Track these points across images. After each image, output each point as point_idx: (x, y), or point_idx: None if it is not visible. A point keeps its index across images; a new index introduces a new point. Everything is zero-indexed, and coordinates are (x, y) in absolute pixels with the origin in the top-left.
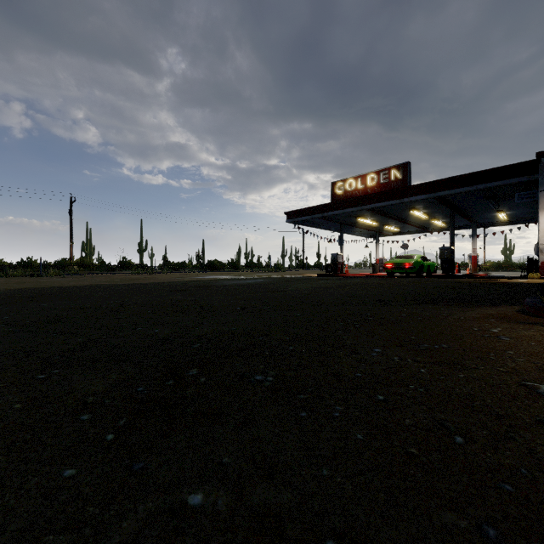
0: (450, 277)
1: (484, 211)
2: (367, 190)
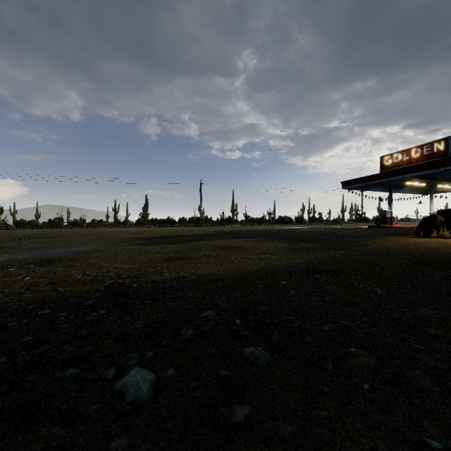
0: None
1: None
2: (411, 161)
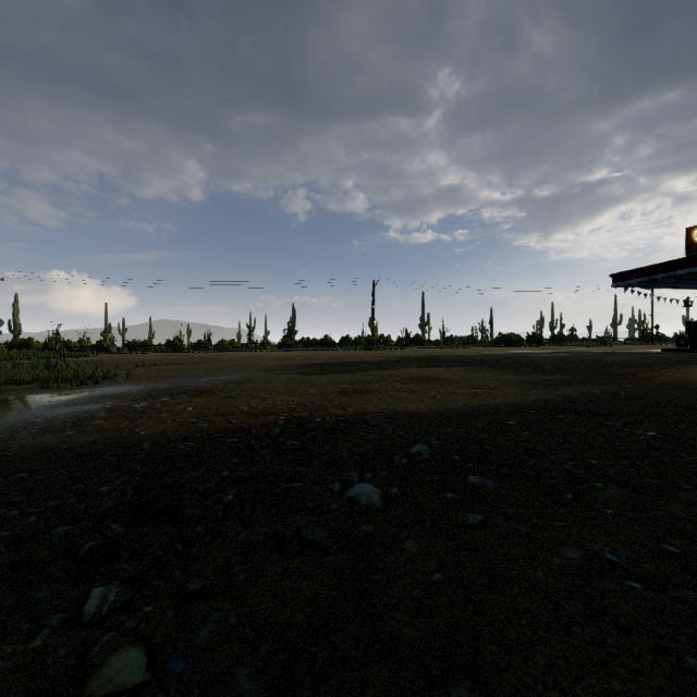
0: None
1: None
2: None
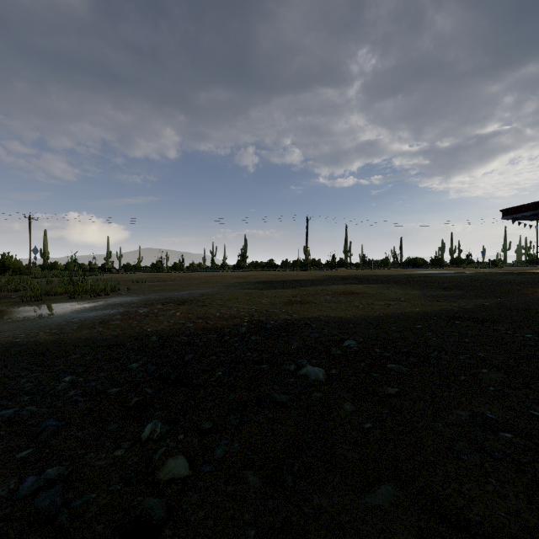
0: None
1: None
2: None
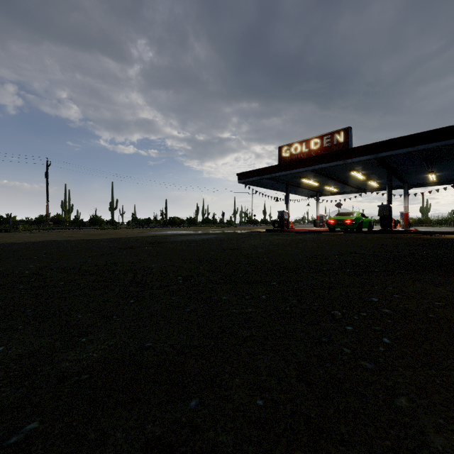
0: (390, 232)
1: (416, 172)
2: (311, 153)
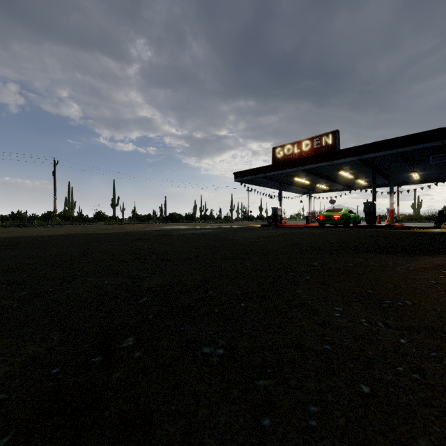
0: (373, 227)
1: (400, 171)
2: (302, 154)
